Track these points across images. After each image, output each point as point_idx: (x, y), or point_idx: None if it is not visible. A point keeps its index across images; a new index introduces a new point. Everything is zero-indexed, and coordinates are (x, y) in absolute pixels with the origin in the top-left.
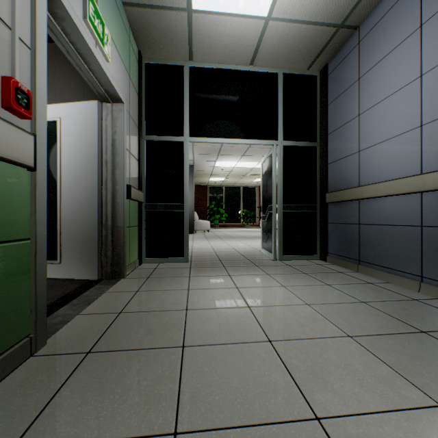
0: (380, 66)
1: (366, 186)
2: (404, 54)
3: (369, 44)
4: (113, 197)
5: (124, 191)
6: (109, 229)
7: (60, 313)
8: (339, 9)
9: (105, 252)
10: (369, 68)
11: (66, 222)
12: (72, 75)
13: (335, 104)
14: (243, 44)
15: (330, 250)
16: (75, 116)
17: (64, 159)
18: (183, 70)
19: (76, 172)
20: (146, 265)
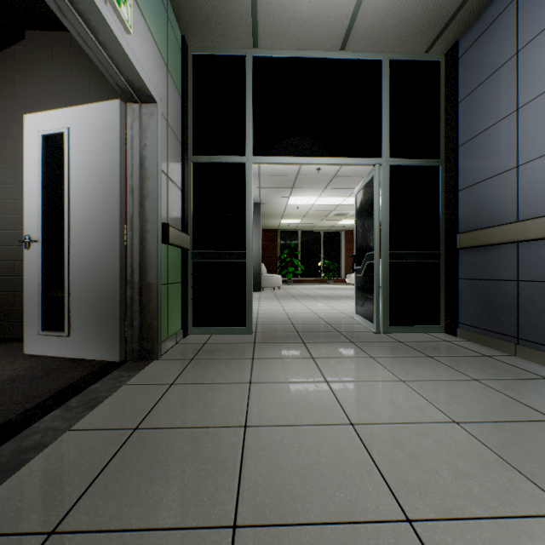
0: None
1: (533, 220)
2: None
3: None
4: (142, 241)
5: (158, 233)
6: (136, 288)
7: (41, 426)
8: None
9: (131, 321)
10: (537, 32)
11: (77, 278)
12: (93, 75)
13: (471, 99)
14: (331, 15)
15: (462, 320)
16: (89, 124)
17: (74, 187)
18: (244, 62)
19: (91, 205)
20: (193, 338)
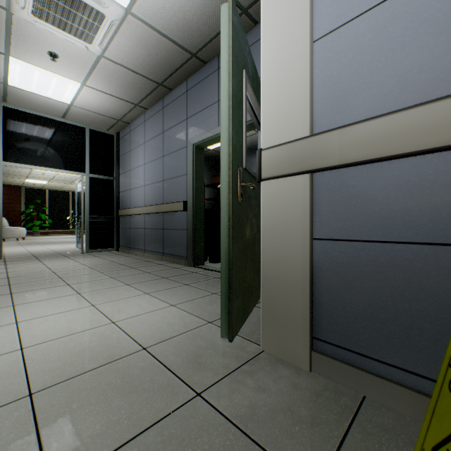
0: (136, 151)
1: (131, 209)
2: (141, 151)
3: (133, 136)
4: None
5: None
6: None
7: None
8: (116, 115)
9: None
10: (133, 148)
11: None
12: None
13: (122, 158)
14: (54, 108)
15: (121, 244)
16: None
17: None
18: None
19: None
20: None
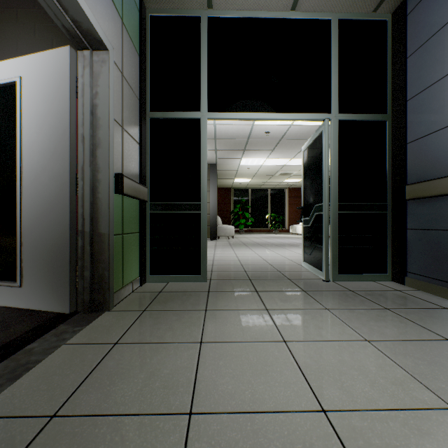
0: None
1: None
2: None
3: None
4: (94, 190)
5: (110, 182)
6: (87, 238)
7: None
8: None
9: (82, 272)
10: None
11: (29, 228)
12: (56, 35)
13: (421, 52)
14: None
15: (411, 269)
16: (40, 73)
17: (26, 137)
18: (199, 23)
19: (42, 155)
20: (150, 286)
